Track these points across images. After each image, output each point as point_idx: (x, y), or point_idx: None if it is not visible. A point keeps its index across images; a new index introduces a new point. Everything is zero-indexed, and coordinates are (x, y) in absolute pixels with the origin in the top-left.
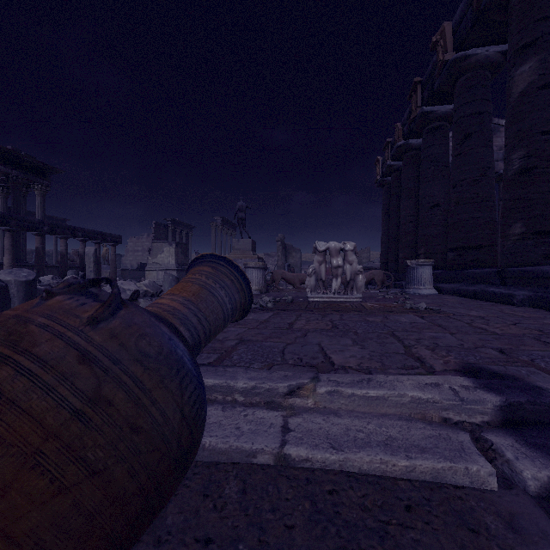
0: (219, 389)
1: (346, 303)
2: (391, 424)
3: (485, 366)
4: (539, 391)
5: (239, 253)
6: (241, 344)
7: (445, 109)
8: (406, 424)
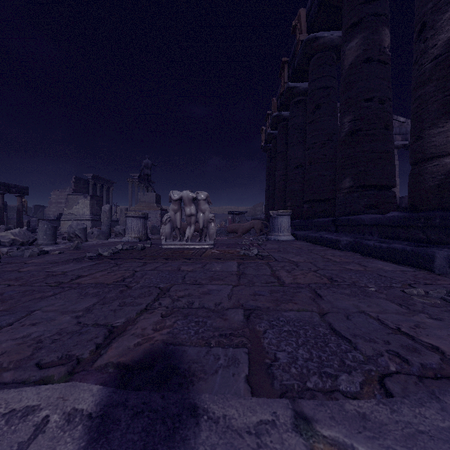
0: None
1: (193, 250)
2: None
3: (184, 350)
4: (181, 422)
5: (144, 205)
6: None
7: (306, 86)
8: None
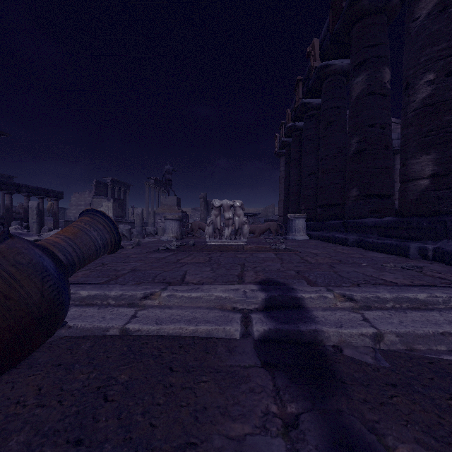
0: (99, 297)
1: (233, 246)
2: (199, 311)
3: (277, 279)
4: (290, 290)
5: (166, 208)
6: (131, 272)
7: (318, 102)
8: (209, 311)
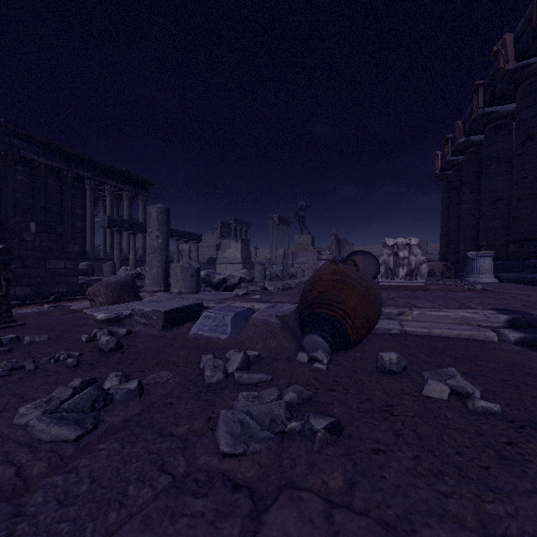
0: None
1: (412, 286)
2: (451, 325)
3: (508, 308)
4: (531, 315)
5: (300, 248)
6: None
7: (508, 108)
8: (459, 325)
